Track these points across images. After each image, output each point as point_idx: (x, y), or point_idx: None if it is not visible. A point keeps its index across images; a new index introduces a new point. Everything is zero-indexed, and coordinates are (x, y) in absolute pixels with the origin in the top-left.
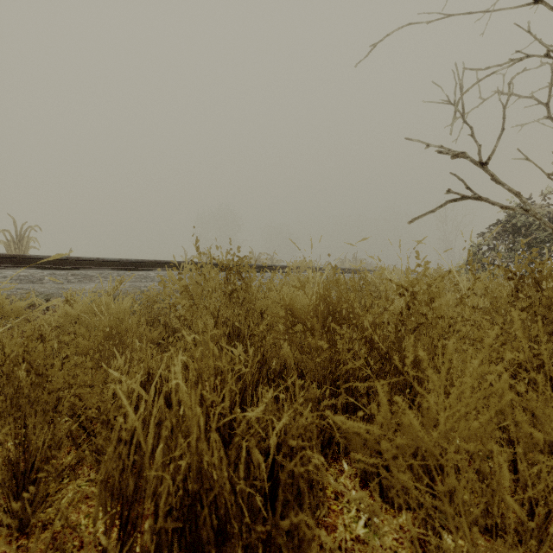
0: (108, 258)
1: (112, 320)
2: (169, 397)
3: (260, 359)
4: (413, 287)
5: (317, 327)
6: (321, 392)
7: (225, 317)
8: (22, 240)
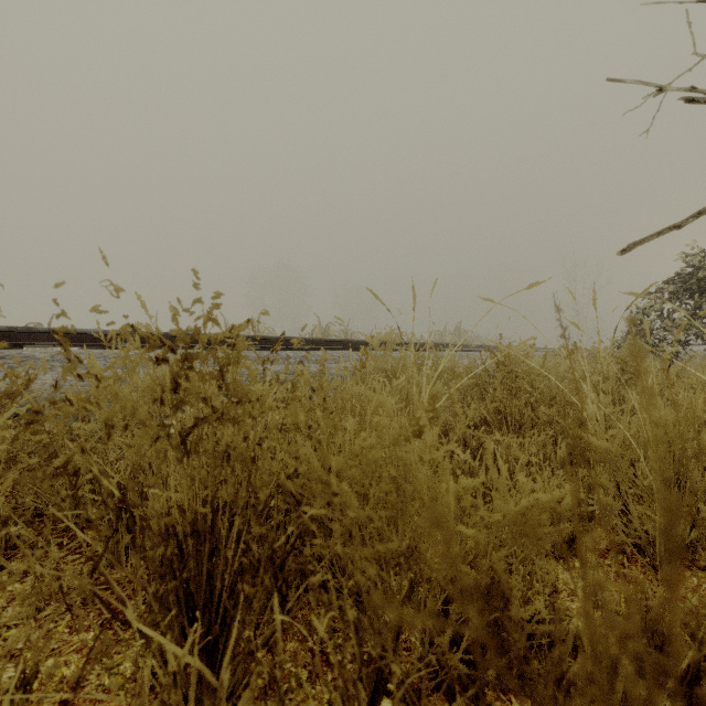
0: (82, 329)
1: None
2: None
3: None
4: None
5: None
6: None
7: (156, 514)
8: None
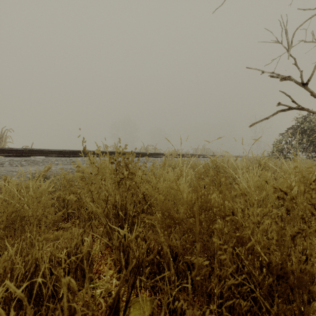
0: (51, 149)
1: (19, 205)
2: (54, 287)
3: (136, 263)
4: (291, 190)
5: (199, 248)
6: (201, 313)
7: (113, 201)
8: (2, 137)
